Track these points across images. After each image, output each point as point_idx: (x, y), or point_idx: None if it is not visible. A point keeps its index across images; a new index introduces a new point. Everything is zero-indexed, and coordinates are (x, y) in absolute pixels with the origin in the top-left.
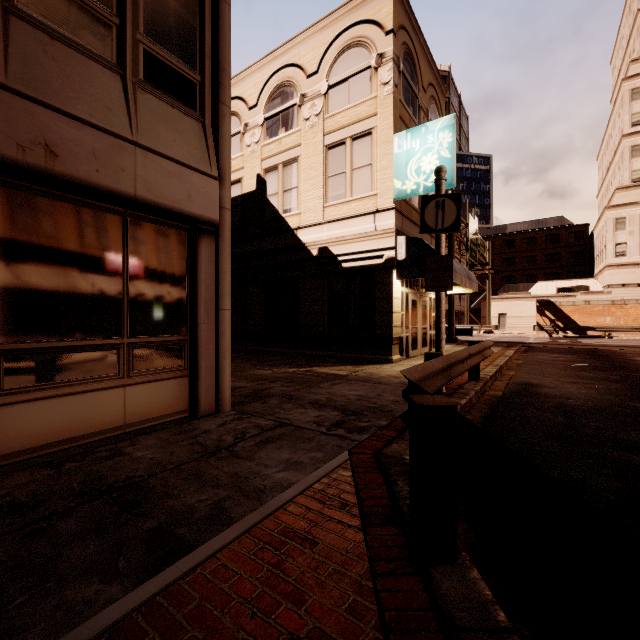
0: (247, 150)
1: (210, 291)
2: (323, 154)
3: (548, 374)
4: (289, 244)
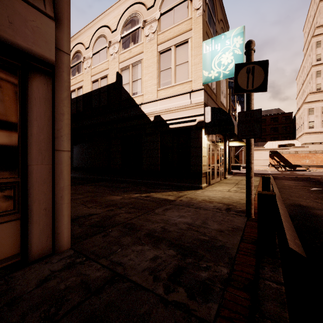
0: (110, 57)
1: (45, 132)
2: (157, 57)
3: (305, 196)
4: (136, 114)
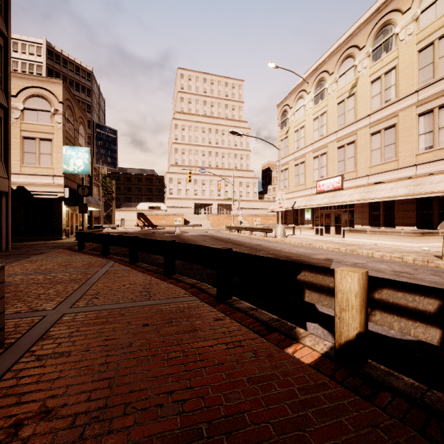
0: None
1: (5, 213)
2: (20, 139)
3: None
4: None
